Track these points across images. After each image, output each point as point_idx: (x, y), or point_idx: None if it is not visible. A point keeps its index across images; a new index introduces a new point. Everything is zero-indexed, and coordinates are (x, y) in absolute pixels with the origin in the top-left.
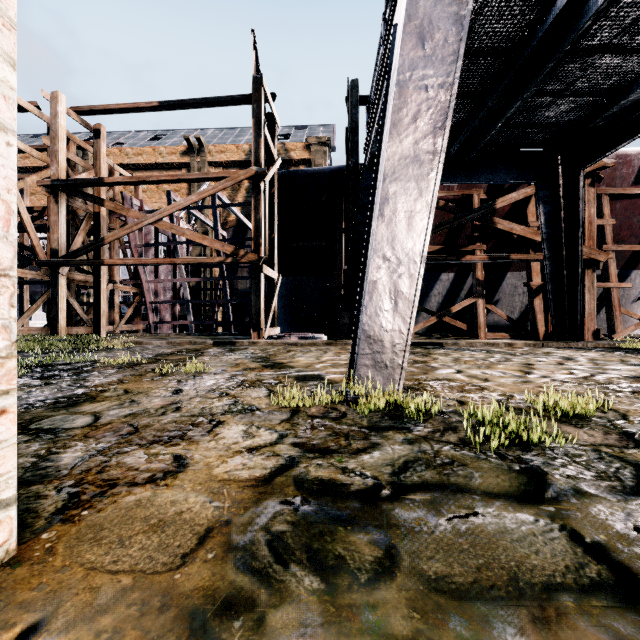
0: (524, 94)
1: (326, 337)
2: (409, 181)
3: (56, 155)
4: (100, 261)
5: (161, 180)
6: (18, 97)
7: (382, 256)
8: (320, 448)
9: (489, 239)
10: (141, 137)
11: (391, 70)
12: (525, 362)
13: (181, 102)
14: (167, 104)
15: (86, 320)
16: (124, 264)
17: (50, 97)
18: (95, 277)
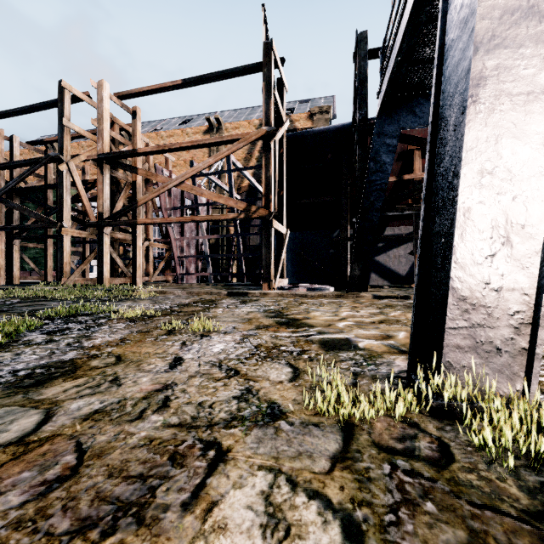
0: None
1: (333, 288)
2: (521, 46)
3: (101, 133)
4: (134, 221)
5: (183, 147)
6: (74, 89)
7: (479, 168)
8: None
9: None
10: (173, 123)
11: None
12: None
13: (200, 77)
14: (189, 81)
15: (126, 272)
16: (153, 223)
17: (97, 85)
18: (133, 236)
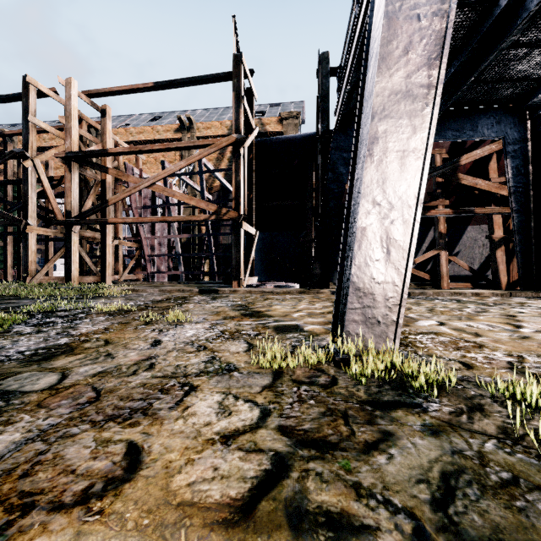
0: (502, 44)
1: (298, 286)
2: (401, 118)
3: (70, 131)
4: (105, 220)
5: (155, 149)
6: (40, 84)
7: (372, 200)
8: (315, 439)
9: (451, 195)
10: (142, 119)
11: (373, 12)
12: (505, 313)
13: (172, 82)
14: (160, 84)
15: (95, 270)
16: (124, 222)
17: (65, 83)
18: (102, 234)
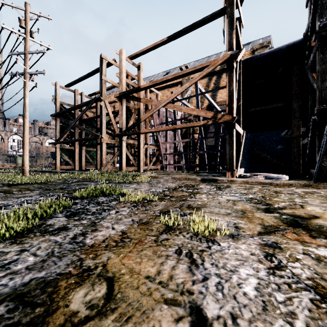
0: None
1: (288, 177)
2: None
3: (121, 81)
4: (138, 131)
5: (168, 79)
6: (107, 58)
7: None
8: None
9: None
10: (160, 75)
11: None
12: None
13: (179, 32)
14: (171, 36)
15: (134, 163)
16: (149, 132)
17: (119, 53)
18: (138, 141)
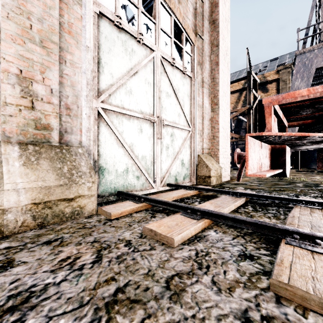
0: None
1: None
2: (289, 130)
3: None
4: None
5: None
6: None
7: None
8: (261, 180)
9: None
10: None
11: None
12: None
13: None
14: None
15: None
16: None
17: None
18: None
